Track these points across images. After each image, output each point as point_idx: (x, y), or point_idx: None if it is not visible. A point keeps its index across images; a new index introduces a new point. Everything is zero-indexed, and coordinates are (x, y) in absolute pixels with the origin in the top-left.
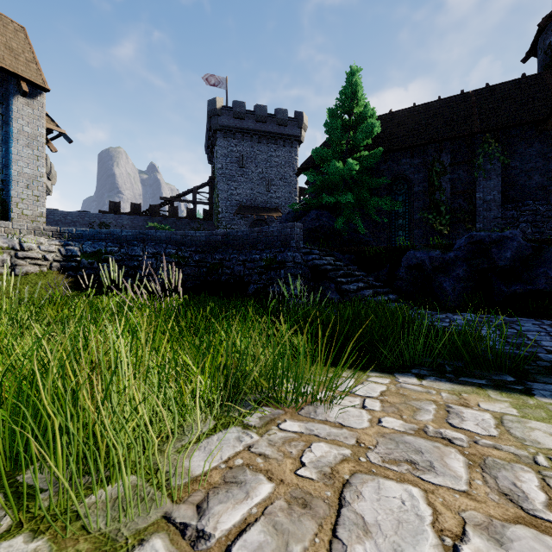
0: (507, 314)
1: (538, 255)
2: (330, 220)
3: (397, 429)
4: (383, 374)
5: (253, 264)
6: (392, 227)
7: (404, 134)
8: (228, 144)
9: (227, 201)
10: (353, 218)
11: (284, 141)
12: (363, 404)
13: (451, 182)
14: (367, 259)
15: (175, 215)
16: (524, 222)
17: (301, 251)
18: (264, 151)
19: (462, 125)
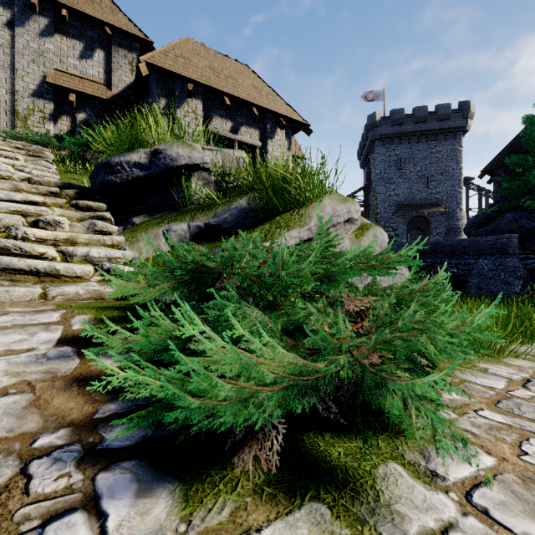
0: None
1: None
2: (531, 221)
3: None
4: None
5: (468, 267)
6: None
7: None
8: (385, 150)
9: (385, 202)
10: None
11: (445, 135)
12: None
13: None
14: None
15: None
16: None
17: (518, 256)
18: (423, 149)
19: None
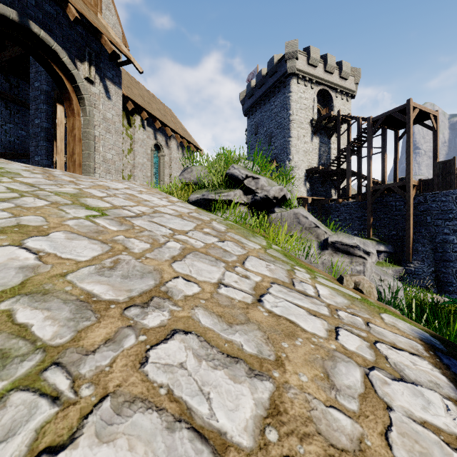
0: None
1: None
2: None
3: None
4: None
5: None
6: None
7: None
8: (250, 121)
9: None
10: None
11: (278, 87)
12: None
13: None
14: None
15: None
16: None
17: None
18: (267, 109)
19: None
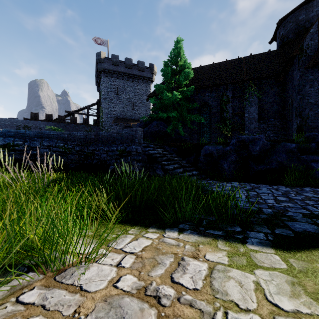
0: (256, 182)
1: (273, 149)
2: (165, 127)
3: (125, 289)
4: (158, 230)
5: (112, 153)
6: (201, 132)
7: (207, 79)
8: (108, 80)
9: (108, 114)
10: (177, 126)
11: (142, 80)
12: (121, 261)
13: (232, 107)
14: (184, 150)
15: (75, 122)
16: (269, 131)
17: (142, 145)
18: (130, 85)
19: (238, 75)
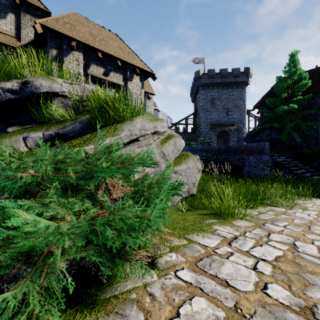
0: None
1: None
2: (277, 135)
3: None
4: None
5: (243, 160)
6: (318, 135)
7: None
8: (205, 92)
9: (204, 122)
10: (292, 134)
11: (237, 85)
12: None
13: None
14: (304, 156)
15: (177, 131)
16: None
17: (269, 155)
18: (225, 93)
19: None
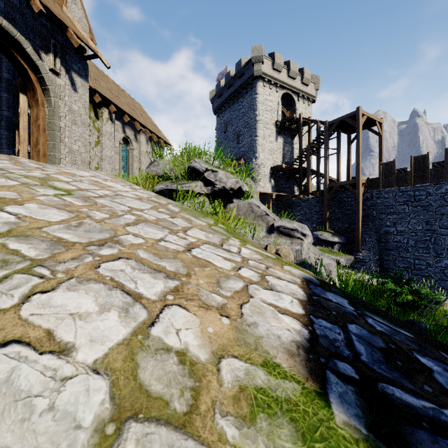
0: None
1: None
2: None
3: None
4: None
5: None
6: None
7: None
8: (220, 120)
9: None
10: None
11: (245, 88)
12: None
13: None
14: None
15: None
16: None
17: None
18: (236, 109)
19: None
